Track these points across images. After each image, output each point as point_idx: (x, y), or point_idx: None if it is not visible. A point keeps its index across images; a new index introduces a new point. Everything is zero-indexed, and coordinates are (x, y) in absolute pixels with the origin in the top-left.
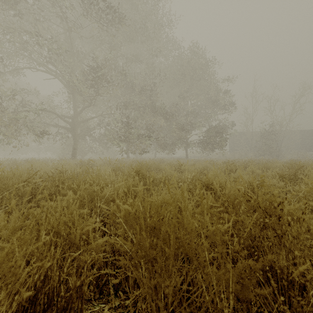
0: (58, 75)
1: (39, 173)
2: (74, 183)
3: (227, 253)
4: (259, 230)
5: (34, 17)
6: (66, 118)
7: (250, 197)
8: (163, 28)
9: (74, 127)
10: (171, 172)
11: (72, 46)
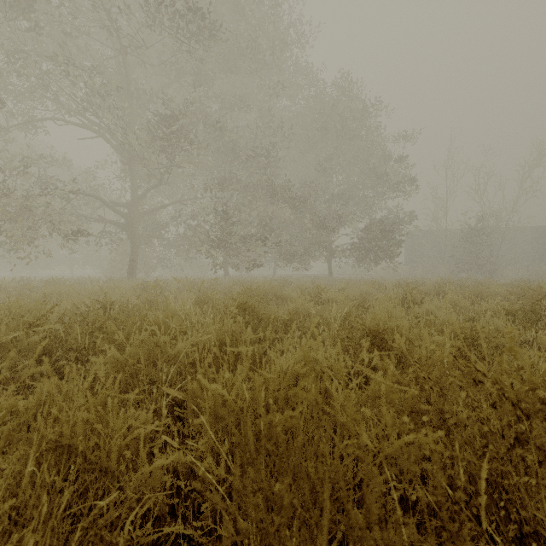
0: (105, 131)
1: (64, 306)
2: (118, 331)
3: (423, 480)
4: (505, 448)
5: (62, 29)
6: (118, 206)
7: (482, 374)
8: (289, 47)
9: (131, 222)
10: (304, 304)
11: (128, 80)
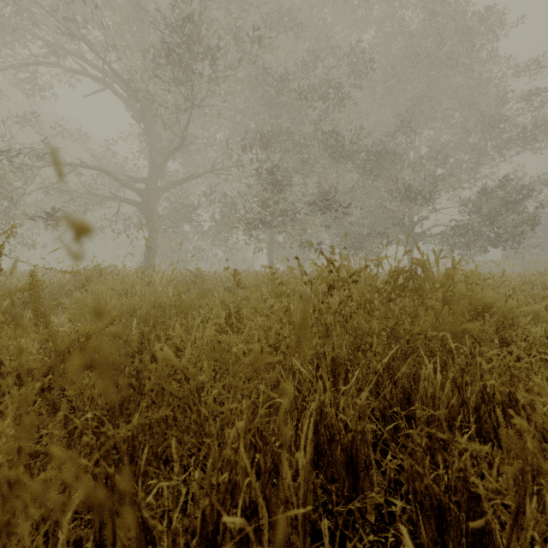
0: (114, 80)
1: None
2: None
3: None
4: None
5: None
6: (136, 181)
7: None
8: None
9: (148, 199)
10: None
11: (136, 1)
